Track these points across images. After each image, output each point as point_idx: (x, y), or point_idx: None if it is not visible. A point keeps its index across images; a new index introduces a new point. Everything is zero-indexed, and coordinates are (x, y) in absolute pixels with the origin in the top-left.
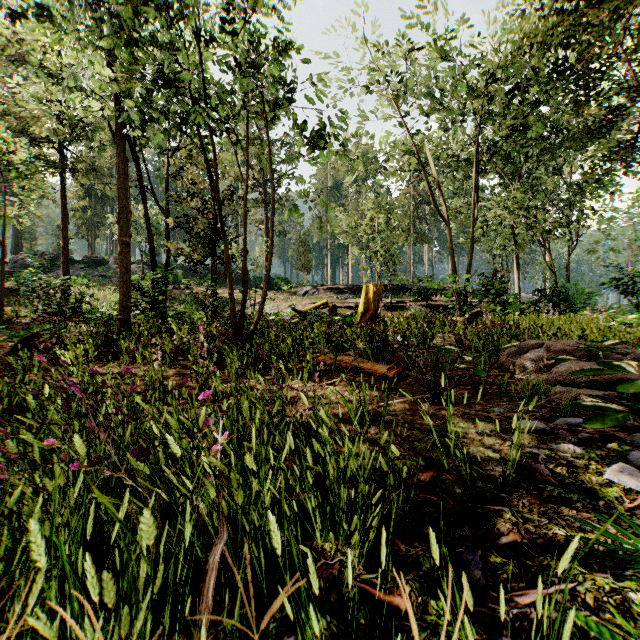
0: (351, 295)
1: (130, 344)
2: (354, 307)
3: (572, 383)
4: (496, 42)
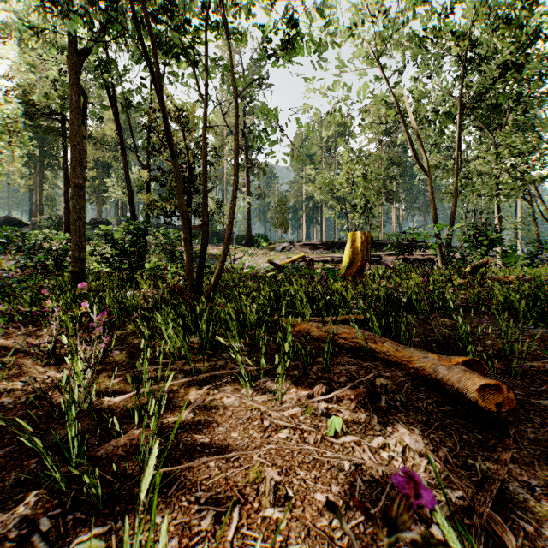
0: (325, 250)
1: (60, 303)
2: (330, 261)
3: None
4: None
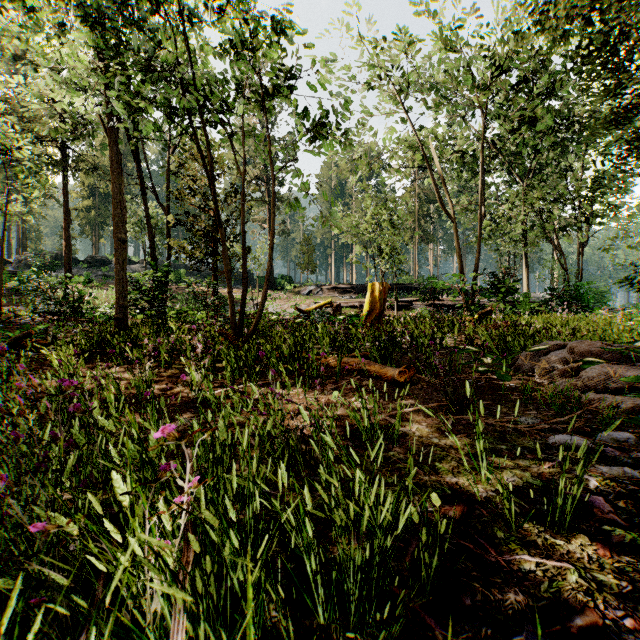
0: (355, 295)
1: (124, 344)
2: (358, 307)
3: (605, 389)
4: (506, 33)
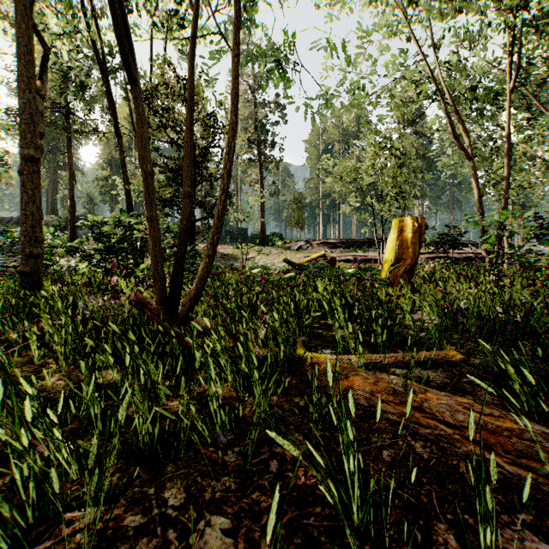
0: (345, 249)
1: None
2: (352, 260)
3: None
4: None
